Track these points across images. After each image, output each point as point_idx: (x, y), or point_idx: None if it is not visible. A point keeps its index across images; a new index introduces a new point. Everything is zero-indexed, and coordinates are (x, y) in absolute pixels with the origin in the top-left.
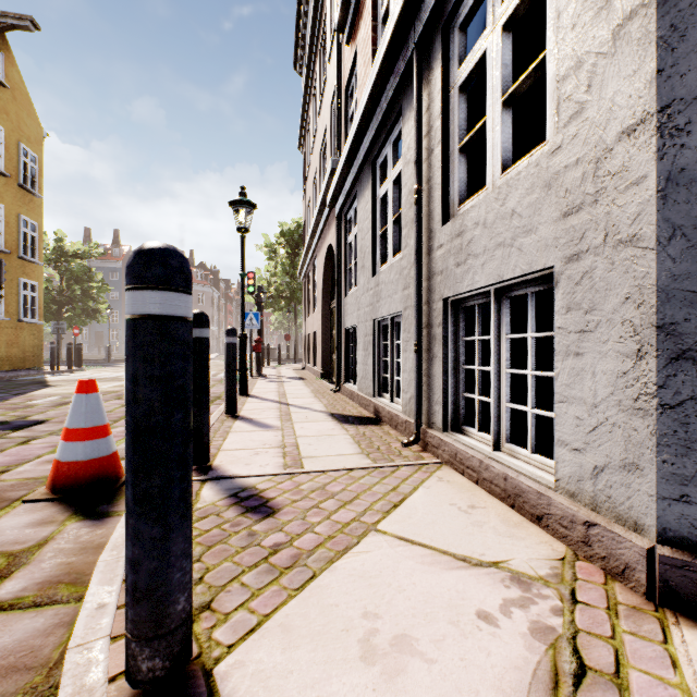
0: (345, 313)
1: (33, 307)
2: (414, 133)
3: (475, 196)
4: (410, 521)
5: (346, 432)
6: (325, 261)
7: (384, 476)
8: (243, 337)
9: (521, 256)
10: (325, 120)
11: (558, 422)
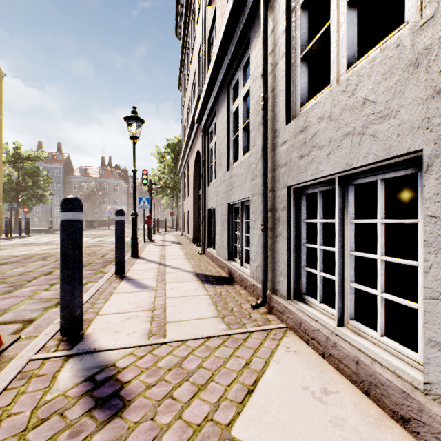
0: (208, 198)
1: None
2: (261, 51)
3: (317, 95)
4: (265, 419)
5: (206, 293)
6: (194, 162)
7: (238, 346)
8: (134, 215)
9: (375, 142)
10: (194, 65)
11: (429, 319)
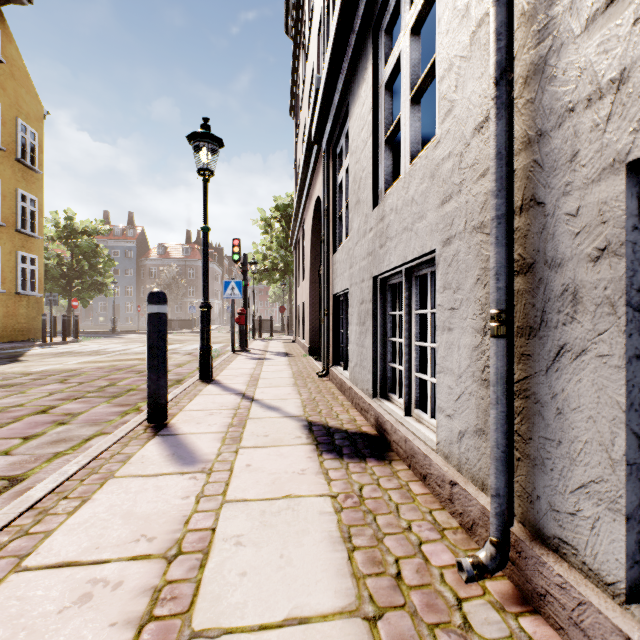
0: (334, 274)
1: (32, 280)
2: None
3: None
4: None
5: (326, 488)
6: (312, 221)
7: None
8: (205, 306)
9: None
10: (312, 56)
11: None
